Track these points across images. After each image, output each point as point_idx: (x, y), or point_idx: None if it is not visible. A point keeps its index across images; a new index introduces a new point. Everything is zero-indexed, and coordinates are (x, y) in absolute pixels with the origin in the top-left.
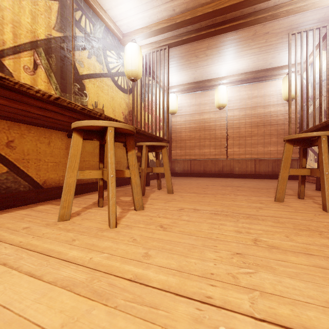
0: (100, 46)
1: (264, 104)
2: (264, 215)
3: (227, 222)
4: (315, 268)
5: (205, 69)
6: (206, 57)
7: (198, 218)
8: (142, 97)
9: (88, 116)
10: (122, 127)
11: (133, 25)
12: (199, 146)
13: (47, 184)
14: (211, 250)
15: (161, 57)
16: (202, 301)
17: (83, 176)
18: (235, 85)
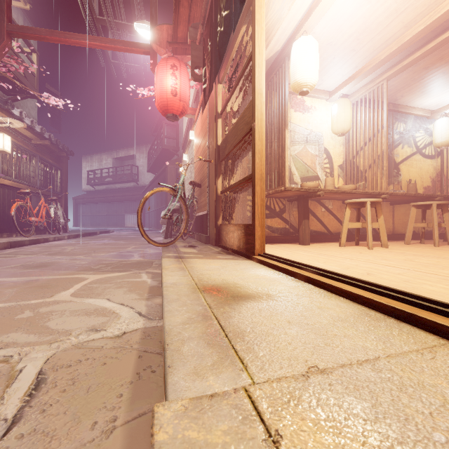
0: (410, 134)
1: None
2: None
3: None
4: None
5: None
6: None
7: None
8: None
9: (416, 196)
10: (441, 203)
11: (443, 103)
12: None
13: None
14: None
15: None
16: None
17: (416, 225)
18: None
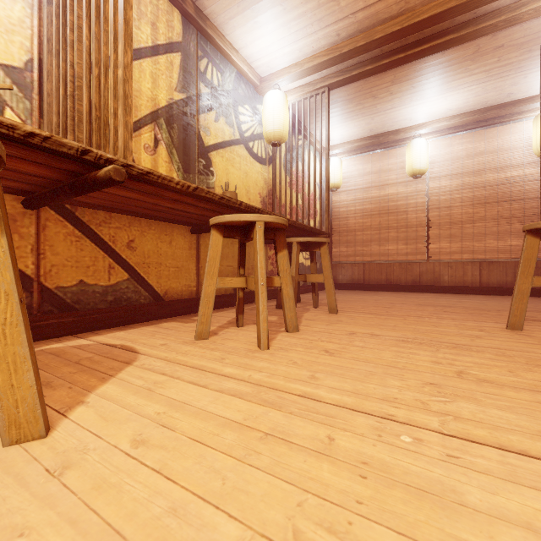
0: (230, 101)
1: (499, 165)
2: (482, 345)
3: (421, 351)
4: (539, 404)
5: (389, 114)
6: (390, 97)
7: (378, 344)
8: (287, 168)
9: (226, 206)
10: (273, 221)
11: (275, 64)
12: (378, 241)
13: (168, 295)
14: (395, 378)
15: (316, 104)
16: (383, 417)
17: (223, 284)
18: (442, 135)
